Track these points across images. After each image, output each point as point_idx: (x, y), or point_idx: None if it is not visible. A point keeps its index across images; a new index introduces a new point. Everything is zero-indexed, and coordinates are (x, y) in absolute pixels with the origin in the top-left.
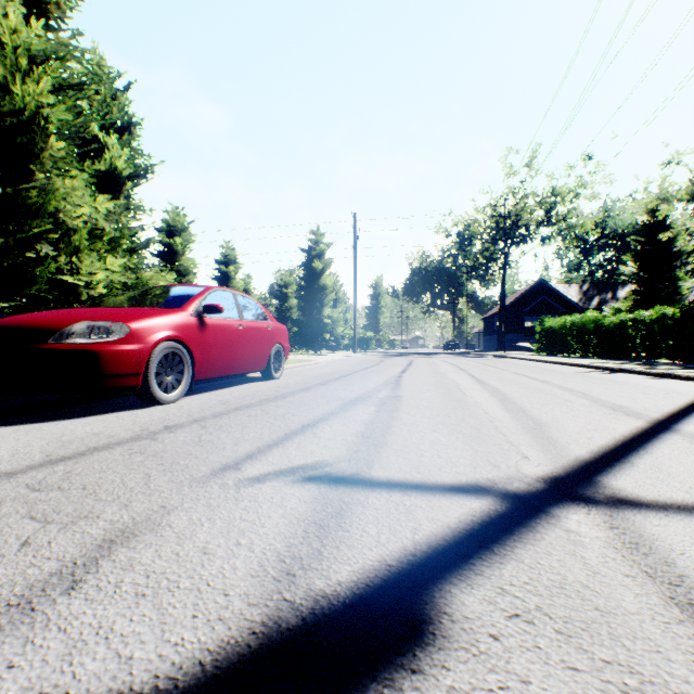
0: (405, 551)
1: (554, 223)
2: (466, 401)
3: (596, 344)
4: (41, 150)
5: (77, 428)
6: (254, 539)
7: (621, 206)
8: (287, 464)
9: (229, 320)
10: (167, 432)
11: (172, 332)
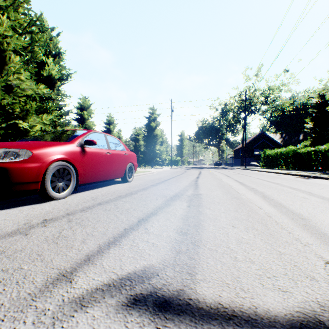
0: None
1: (269, 104)
2: (242, 198)
3: (294, 163)
4: (6, 60)
5: None
6: None
7: (301, 95)
8: (117, 272)
9: (101, 149)
10: (41, 226)
11: (62, 155)
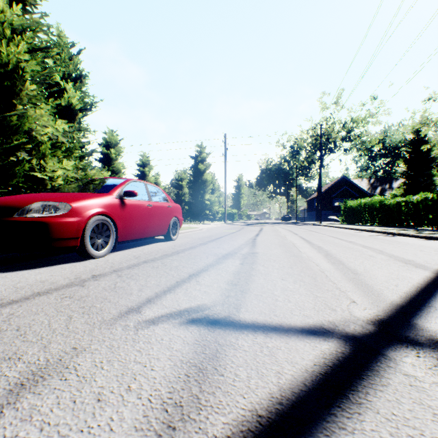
0: (272, 398)
1: (352, 140)
2: (302, 256)
3: (381, 217)
4: (20, 90)
5: (30, 277)
6: (142, 384)
7: (395, 129)
8: (176, 308)
9: (141, 201)
10: (93, 280)
11: (102, 209)
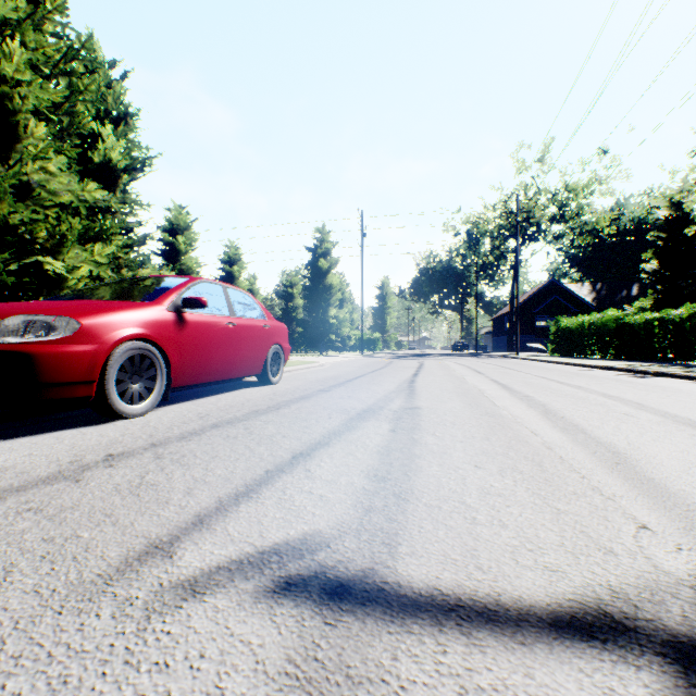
0: None
1: (567, 220)
2: (502, 415)
3: (618, 345)
4: (18, 131)
5: None
6: None
7: (636, 203)
8: (255, 543)
9: (216, 316)
10: (104, 465)
11: (140, 329)
